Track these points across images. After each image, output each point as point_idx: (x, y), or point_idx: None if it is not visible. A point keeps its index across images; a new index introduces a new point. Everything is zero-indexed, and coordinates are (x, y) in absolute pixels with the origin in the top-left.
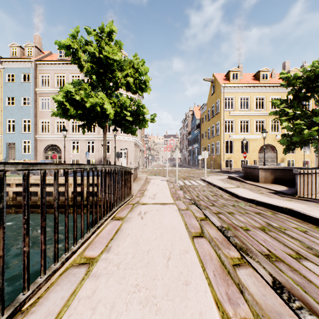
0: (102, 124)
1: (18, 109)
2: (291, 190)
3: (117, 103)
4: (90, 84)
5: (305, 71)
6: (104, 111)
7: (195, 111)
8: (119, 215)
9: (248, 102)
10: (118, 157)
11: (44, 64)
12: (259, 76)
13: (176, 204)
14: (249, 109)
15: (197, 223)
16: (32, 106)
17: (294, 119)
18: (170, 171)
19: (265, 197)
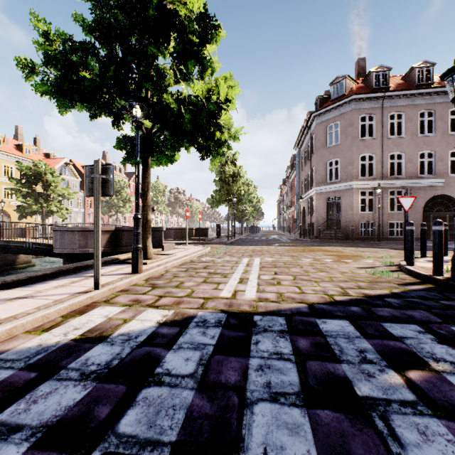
0: None
1: None
2: None
3: None
4: None
5: (35, 164)
6: None
7: None
8: None
9: None
10: None
11: None
12: None
13: None
14: None
15: None
16: None
17: (27, 196)
18: None
19: None
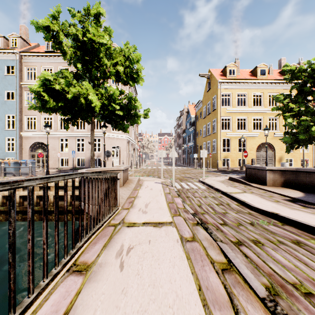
0: (88, 119)
1: (1, 104)
2: (310, 196)
3: (104, 94)
4: (75, 74)
5: (310, 64)
6: (90, 104)
7: (190, 108)
8: (86, 256)
9: (245, 99)
10: (108, 156)
11: (30, 56)
12: (257, 71)
13: (175, 225)
14: (247, 106)
15: (218, 281)
16: (17, 101)
17: (299, 116)
18: (164, 171)
19: (285, 208)
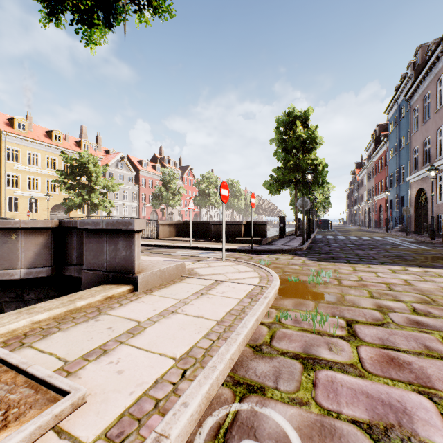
0: None
1: None
2: None
3: None
4: None
5: (81, 155)
6: None
7: None
8: None
9: (39, 159)
10: None
11: None
12: (52, 135)
13: None
14: (41, 167)
15: None
16: None
17: (72, 189)
18: None
19: None
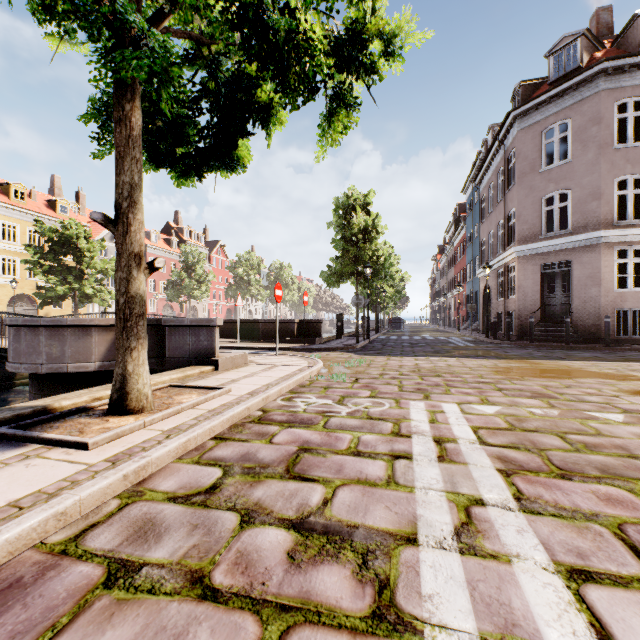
0: None
1: None
2: None
3: None
4: None
5: (64, 225)
6: None
7: None
8: None
9: None
10: None
11: None
12: (11, 191)
13: None
14: None
15: None
16: None
17: (52, 273)
18: None
19: None
